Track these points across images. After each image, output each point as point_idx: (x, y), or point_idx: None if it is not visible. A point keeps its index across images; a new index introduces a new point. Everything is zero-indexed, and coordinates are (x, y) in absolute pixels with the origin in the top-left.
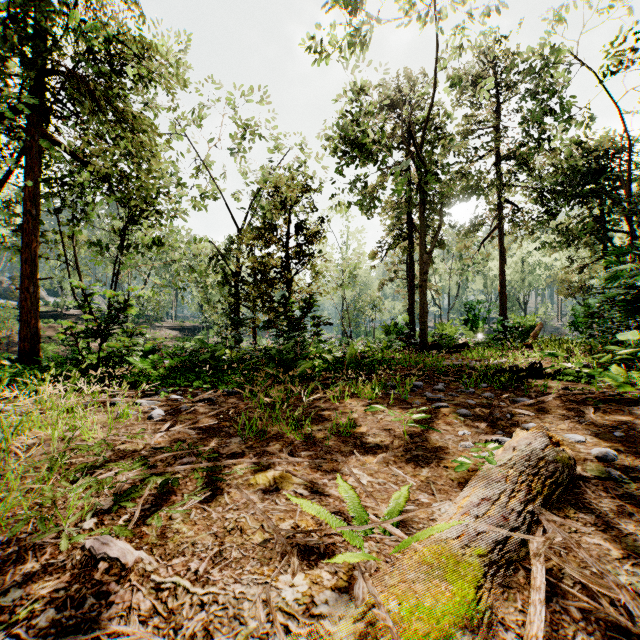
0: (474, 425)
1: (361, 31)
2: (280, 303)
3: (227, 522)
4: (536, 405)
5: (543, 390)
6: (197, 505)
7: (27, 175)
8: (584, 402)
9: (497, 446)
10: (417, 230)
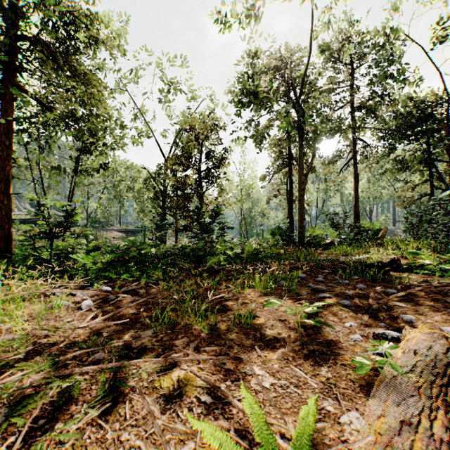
0: (357, 316)
1: (255, 7)
2: (194, 212)
3: (121, 447)
4: (404, 296)
5: (407, 282)
6: (94, 419)
7: (2, 115)
8: (445, 294)
9: (393, 346)
10: (295, 159)
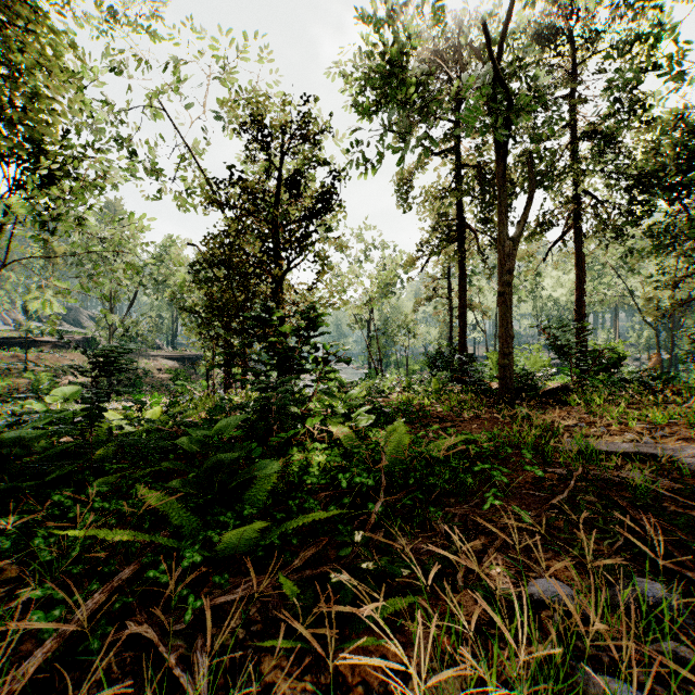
0: None
1: None
2: (255, 319)
3: None
4: None
5: None
6: None
7: None
8: None
9: None
10: (471, 227)
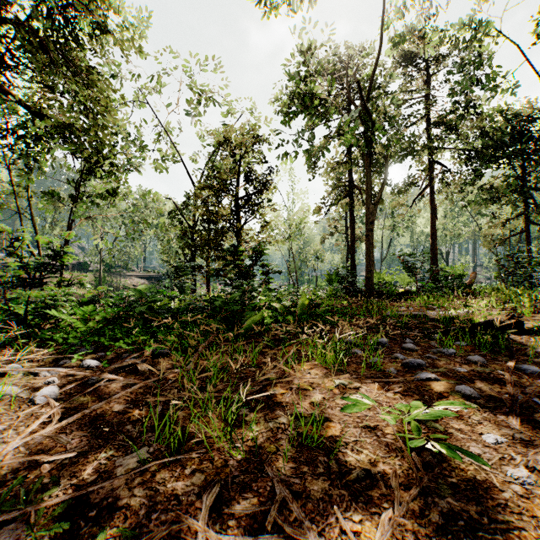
0: (498, 420)
1: None
2: (229, 251)
3: None
4: None
5: None
6: None
7: None
8: None
9: None
10: (358, 187)
